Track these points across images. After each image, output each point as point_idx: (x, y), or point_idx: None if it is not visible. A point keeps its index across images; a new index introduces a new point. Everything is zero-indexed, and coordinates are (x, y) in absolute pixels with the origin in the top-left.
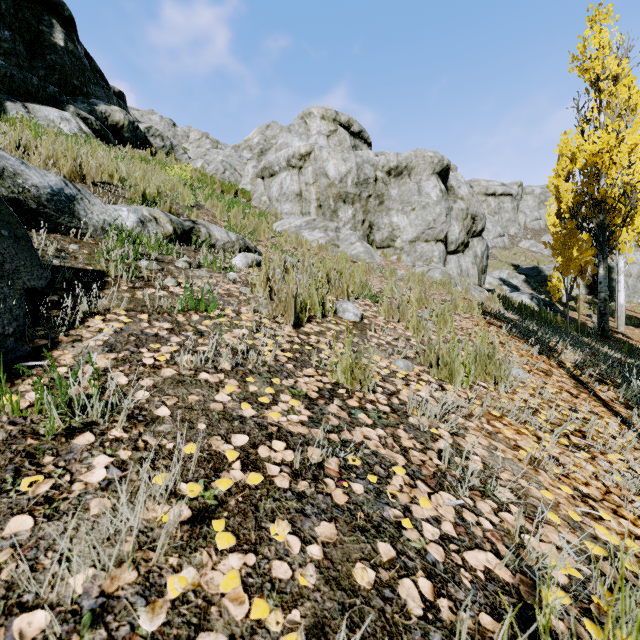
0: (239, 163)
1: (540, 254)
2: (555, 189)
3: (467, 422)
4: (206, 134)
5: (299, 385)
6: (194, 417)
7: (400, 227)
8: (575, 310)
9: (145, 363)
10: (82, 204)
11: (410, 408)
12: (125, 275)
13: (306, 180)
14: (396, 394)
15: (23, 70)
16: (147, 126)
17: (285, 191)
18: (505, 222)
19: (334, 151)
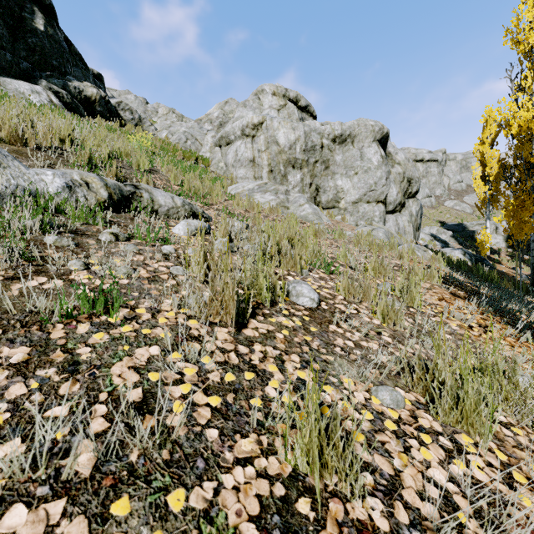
0: (200, 133)
1: (463, 212)
2: (480, 155)
3: None
4: (172, 109)
5: (222, 502)
6: None
7: (344, 189)
8: (500, 263)
9: None
10: None
11: None
12: (2, 260)
13: (258, 147)
14: (397, 487)
15: (6, 51)
16: (118, 101)
17: (240, 158)
18: (432, 184)
19: (284, 121)
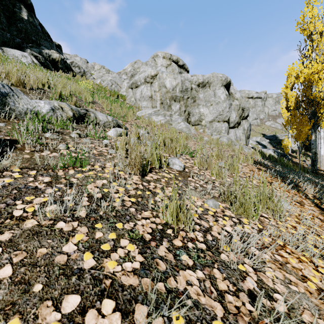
0: (119, 81)
1: (276, 128)
2: (285, 94)
3: (263, 254)
4: (103, 66)
5: (137, 228)
6: (34, 276)
7: (204, 114)
8: (296, 158)
9: (13, 215)
10: (12, 98)
11: (221, 247)
12: (29, 143)
13: (154, 89)
14: (209, 230)
15: (5, 31)
16: (71, 61)
17: (143, 95)
18: (258, 112)
19: (169, 74)
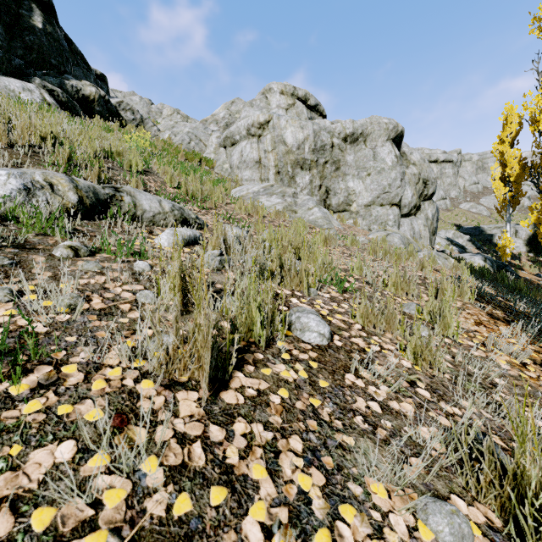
0: (204, 134)
1: (479, 215)
2: (500, 154)
3: None
4: (177, 110)
5: None
6: None
7: (356, 192)
8: (521, 269)
9: None
10: None
11: None
12: None
13: (265, 147)
14: None
15: (2, 49)
16: (118, 101)
17: (245, 159)
18: (446, 186)
19: (292, 119)
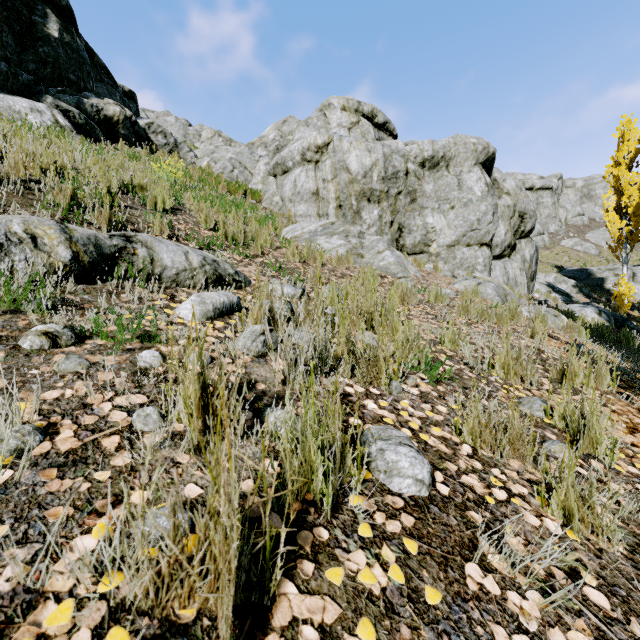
0: (250, 160)
1: (586, 253)
2: (614, 180)
3: None
4: (219, 132)
5: None
6: None
7: (436, 229)
8: None
9: None
10: None
11: None
12: None
13: (323, 176)
14: None
15: (11, 63)
16: (148, 122)
17: (299, 190)
18: (544, 219)
19: (357, 140)
